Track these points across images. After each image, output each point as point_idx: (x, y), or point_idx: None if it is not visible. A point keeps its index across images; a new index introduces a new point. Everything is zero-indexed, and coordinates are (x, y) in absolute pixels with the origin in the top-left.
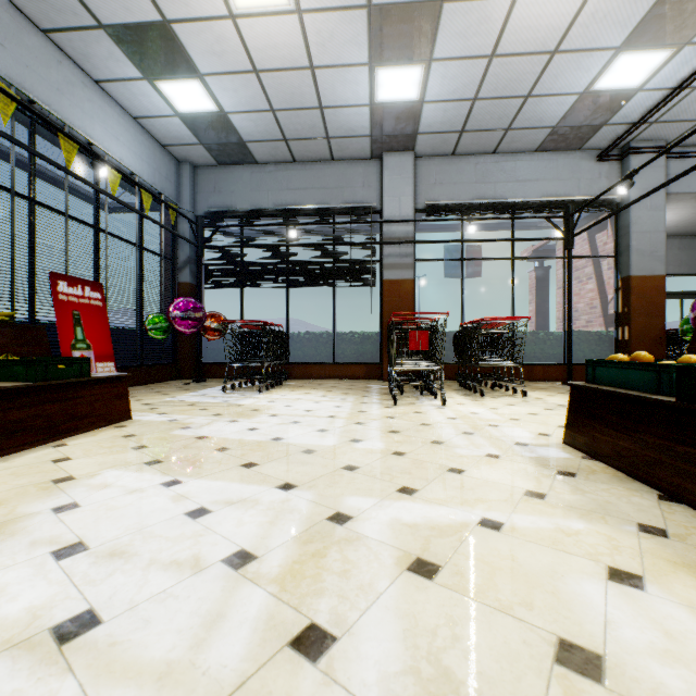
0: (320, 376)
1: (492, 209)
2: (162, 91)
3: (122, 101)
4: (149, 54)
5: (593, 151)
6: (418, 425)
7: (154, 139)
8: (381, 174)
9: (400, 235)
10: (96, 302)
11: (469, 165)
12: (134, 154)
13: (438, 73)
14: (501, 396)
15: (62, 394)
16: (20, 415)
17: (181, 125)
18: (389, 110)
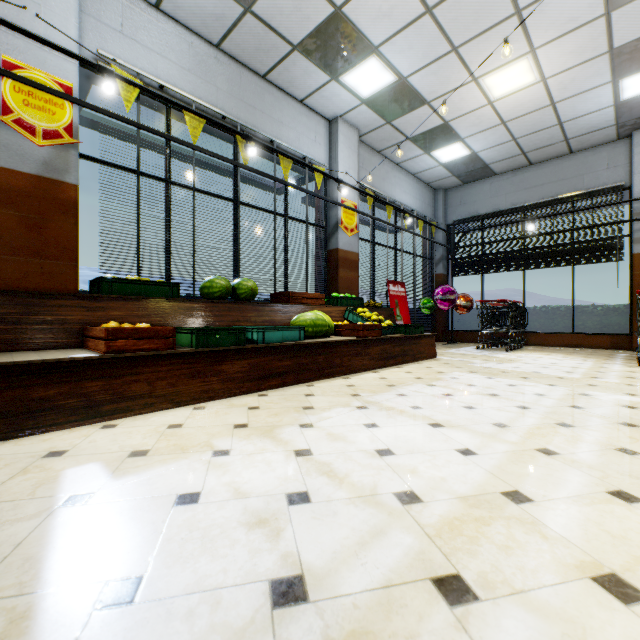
0: (556, 344)
1: None
2: (434, 156)
3: (408, 169)
4: (431, 141)
5: None
6: None
7: (422, 182)
8: (630, 151)
9: None
10: (402, 294)
11: None
12: (412, 198)
13: None
14: None
15: (415, 341)
16: (406, 348)
17: (441, 169)
18: (638, 100)
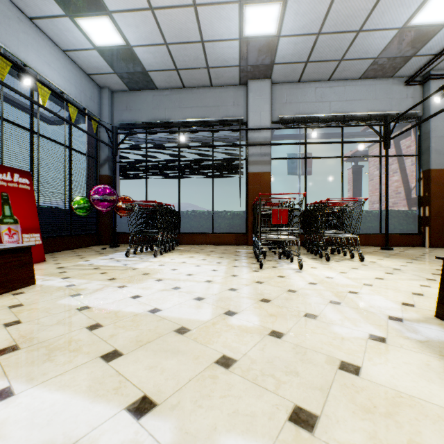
0: (202, 243)
1: (327, 121)
2: (81, 27)
3: (52, 36)
4: None
5: (401, 78)
6: (285, 292)
7: (81, 69)
8: (246, 96)
9: (261, 140)
10: (24, 186)
11: (310, 89)
12: (63, 78)
13: (292, 10)
14: (342, 260)
15: None
16: None
17: (99, 57)
18: (254, 43)
